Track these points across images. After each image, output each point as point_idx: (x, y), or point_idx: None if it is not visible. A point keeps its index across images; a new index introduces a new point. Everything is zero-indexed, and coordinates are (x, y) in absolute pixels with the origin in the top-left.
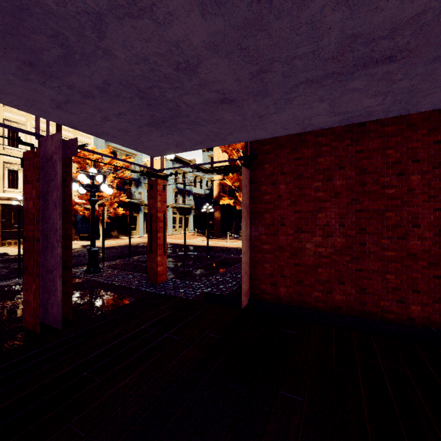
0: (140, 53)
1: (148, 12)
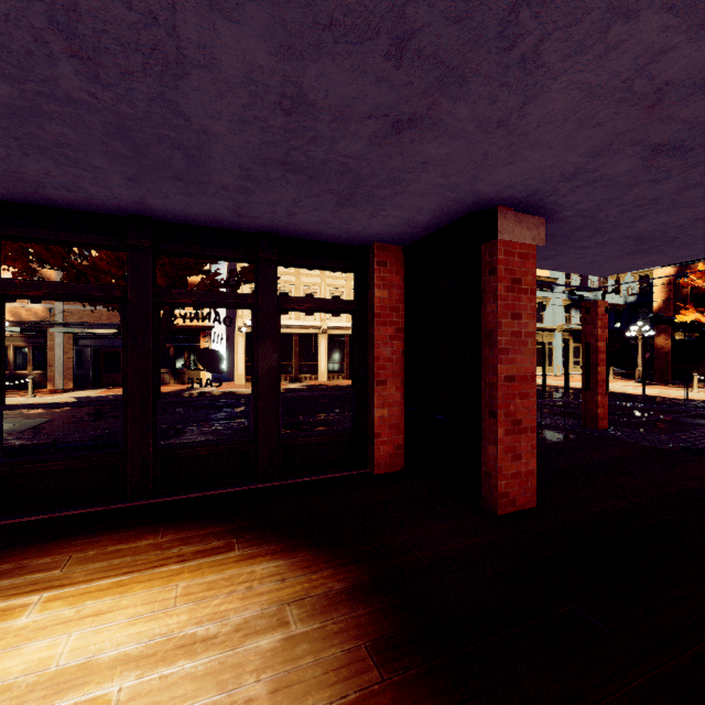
0: (661, 221)
1: (688, 206)
